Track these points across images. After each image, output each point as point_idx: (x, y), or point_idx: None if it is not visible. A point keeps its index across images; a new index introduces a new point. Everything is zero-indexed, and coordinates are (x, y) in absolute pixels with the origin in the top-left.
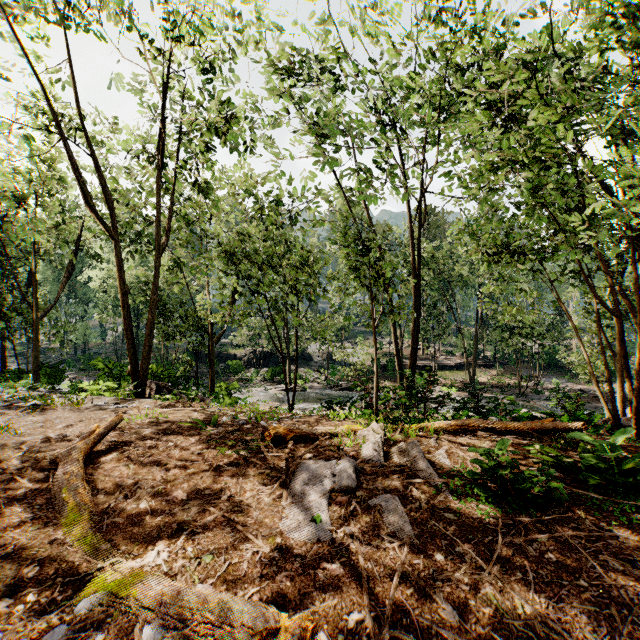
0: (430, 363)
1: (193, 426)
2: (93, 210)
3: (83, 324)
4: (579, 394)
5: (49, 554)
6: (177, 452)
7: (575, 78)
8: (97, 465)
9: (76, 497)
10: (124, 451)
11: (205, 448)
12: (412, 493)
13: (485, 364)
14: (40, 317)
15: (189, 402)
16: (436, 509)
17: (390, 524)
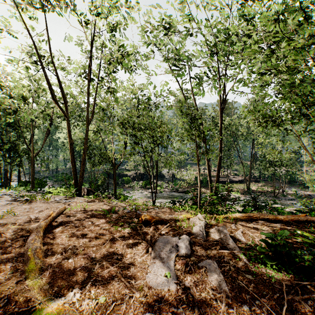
0: (225, 179)
1: (102, 213)
2: (56, 102)
3: (56, 159)
4: (307, 197)
5: (14, 291)
6: (92, 228)
7: (310, 23)
8: (50, 234)
9: (35, 254)
10: (65, 226)
11: (107, 226)
12: (224, 259)
13: (255, 180)
14: (34, 156)
15: (102, 199)
16: (240, 271)
17: (212, 280)
